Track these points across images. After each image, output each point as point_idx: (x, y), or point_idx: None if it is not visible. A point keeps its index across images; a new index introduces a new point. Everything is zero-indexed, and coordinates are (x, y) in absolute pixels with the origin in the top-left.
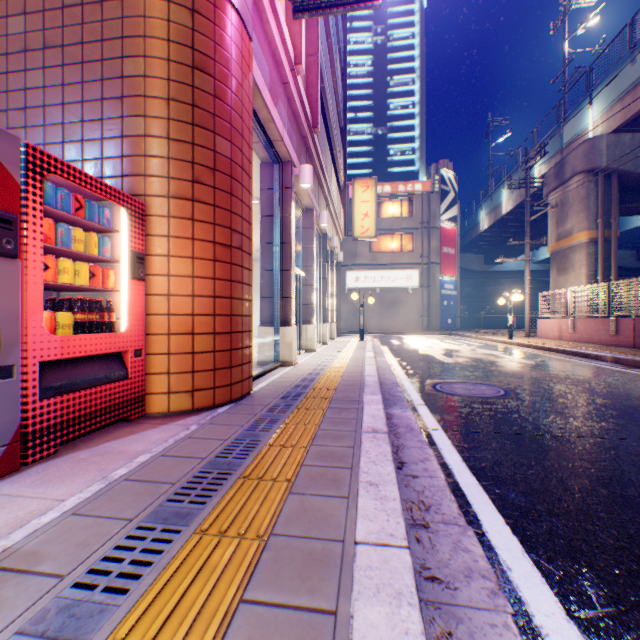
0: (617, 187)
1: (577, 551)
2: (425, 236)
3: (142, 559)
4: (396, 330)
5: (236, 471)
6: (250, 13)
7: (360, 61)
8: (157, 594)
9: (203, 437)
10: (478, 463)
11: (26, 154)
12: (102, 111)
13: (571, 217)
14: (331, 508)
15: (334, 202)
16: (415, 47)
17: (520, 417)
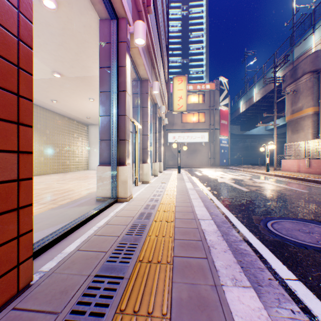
0: None
1: None
2: (211, 114)
3: None
4: (196, 166)
5: None
6: None
7: (175, 24)
8: None
9: None
10: None
11: None
12: None
13: (302, 99)
14: None
15: (162, 84)
16: (203, 17)
17: None
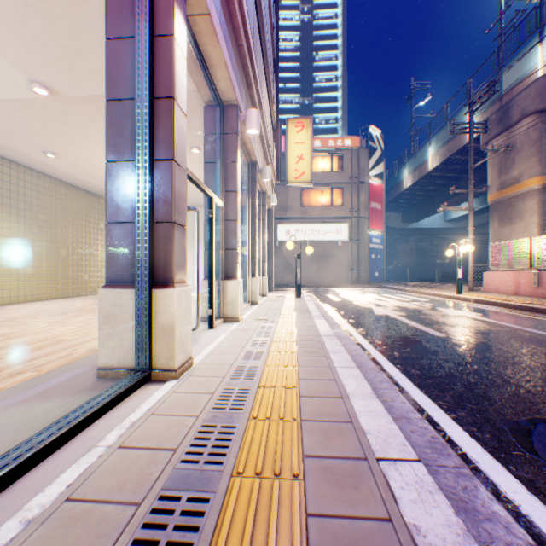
0: None
1: None
2: (354, 191)
3: None
4: (326, 283)
5: None
6: None
7: (289, 36)
8: None
9: None
10: None
11: None
12: None
13: (520, 163)
14: None
15: (266, 126)
16: (338, 26)
17: None
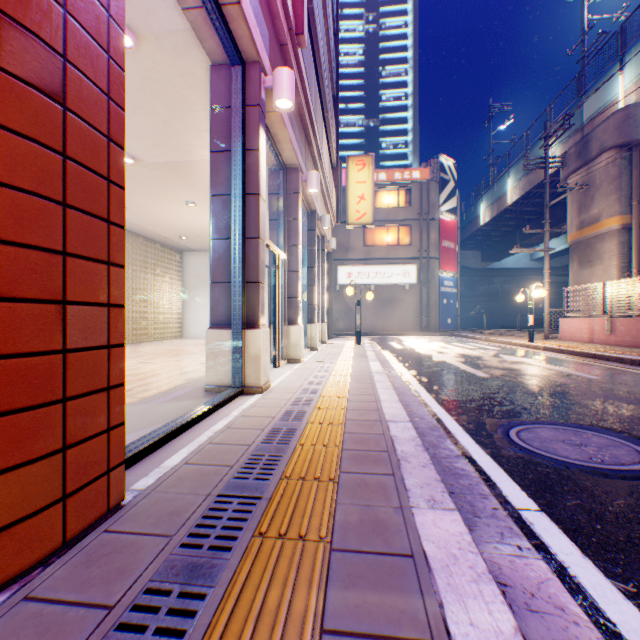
0: None
1: None
2: (423, 228)
3: None
4: (392, 331)
5: None
6: None
7: (351, 50)
8: None
9: None
10: None
11: None
12: None
13: (599, 201)
14: None
15: (325, 173)
16: (408, 36)
17: None
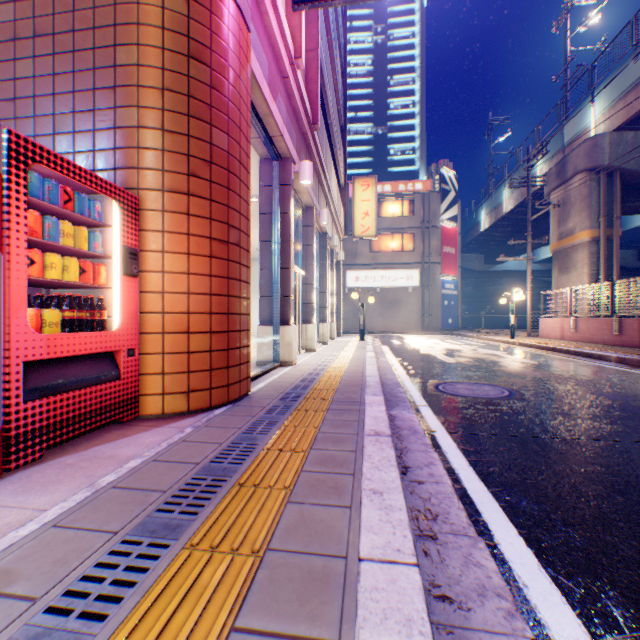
0: (619, 186)
1: (598, 566)
2: (425, 235)
3: (125, 579)
4: (396, 330)
5: (231, 478)
6: (248, 3)
7: (360, 60)
8: (138, 621)
9: (198, 440)
10: (486, 468)
11: (8, 141)
12: (94, 101)
13: (573, 216)
14: (332, 519)
15: (334, 201)
16: (415, 46)
17: (526, 419)
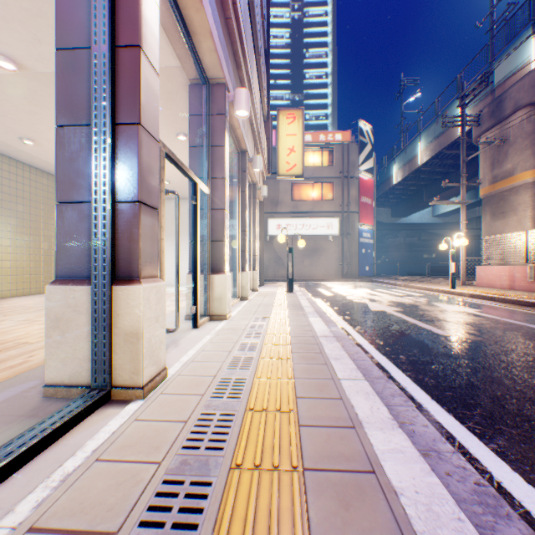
0: None
1: None
2: (345, 185)
3: None
4: (317, 277)
5: None
6: None
7: (279, 33)
8: None
9: None
10: None
11: None
12: None
13: (513, 156)
14: None
15: (257, 114)
16: (328, 24)
17: None
